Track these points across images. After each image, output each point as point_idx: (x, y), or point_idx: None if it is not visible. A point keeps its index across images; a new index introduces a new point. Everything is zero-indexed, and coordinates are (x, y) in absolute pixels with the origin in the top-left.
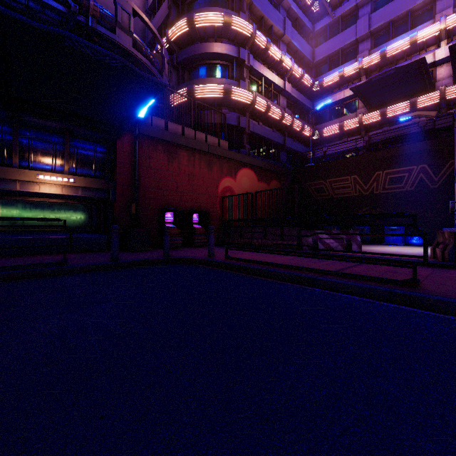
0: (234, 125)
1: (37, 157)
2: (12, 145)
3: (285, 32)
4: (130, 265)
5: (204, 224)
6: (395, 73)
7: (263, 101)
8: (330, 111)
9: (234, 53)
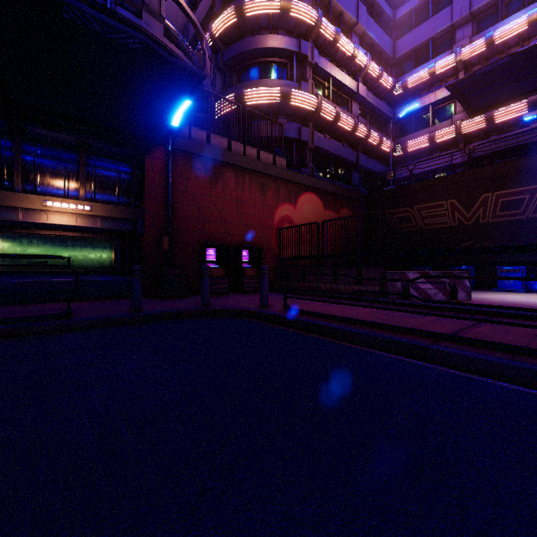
0: (294, 139)
1: (45, 178)
2: (13, 164)
3: (358, 20)
4: (155, 318)
5: (255, 264)
6: (509, 61)
7: (330, 107)
8: (417, 119)
9: (294, 47)
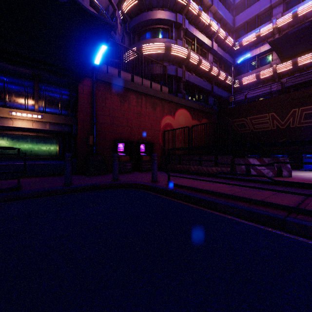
0: (173, 75)
1: (11, 97)
2: None
3: (212, 3)
4: (80, 190)
5: (149, 153)
6: (309, 25)
7: (196, 56)
8: (248, 65)
9: (173, 18)
